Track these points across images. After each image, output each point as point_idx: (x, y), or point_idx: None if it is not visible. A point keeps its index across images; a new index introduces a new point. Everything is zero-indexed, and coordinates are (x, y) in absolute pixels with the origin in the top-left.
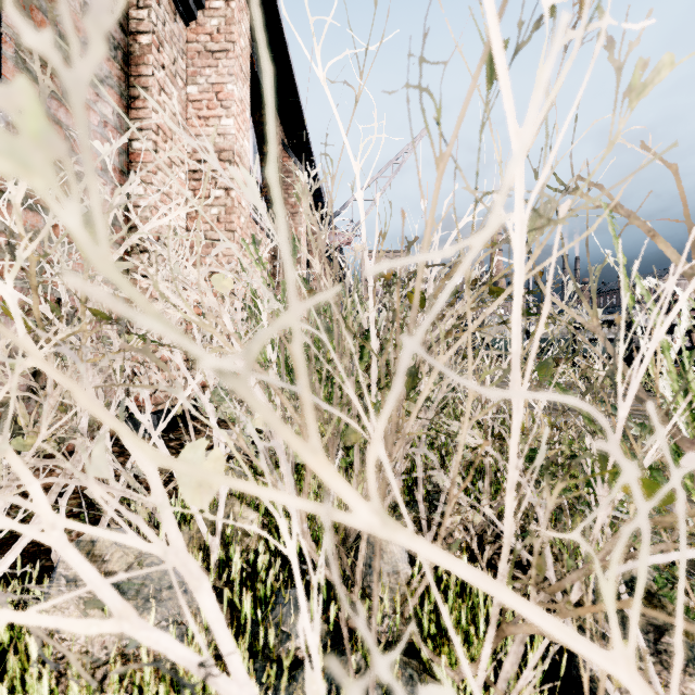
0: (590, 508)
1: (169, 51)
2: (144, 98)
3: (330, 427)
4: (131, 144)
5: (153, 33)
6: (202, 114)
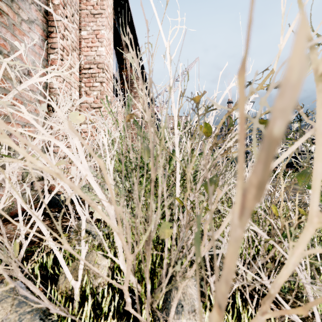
0: None
1: (70, 9)
2: (56, 32)
3: (146, 234)
4: (49, 56)
5: None
6: (89, 45)
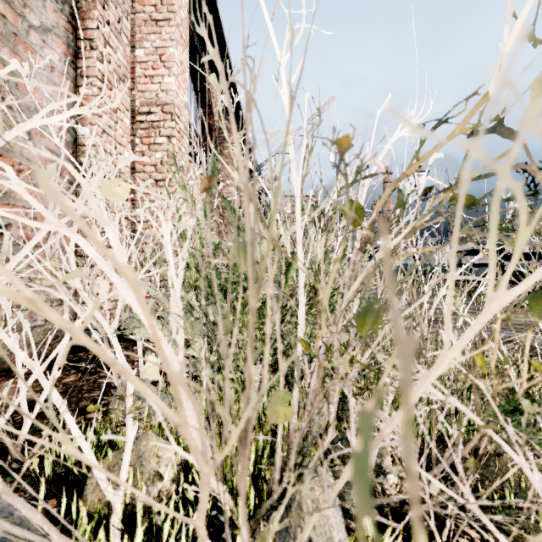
0: None
1: (114, 10)
2: (90, 49)
3: (238, 426)
4: (79, 90)
5: None
6: (148, 73)
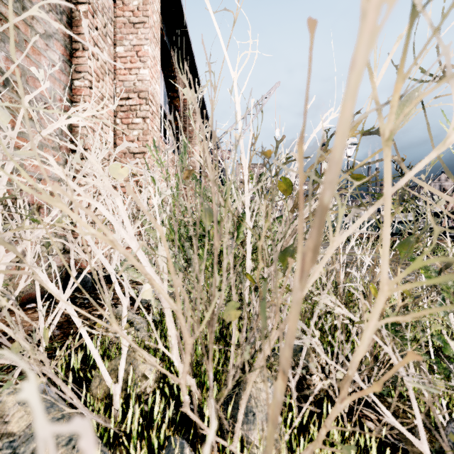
0: (451, 375)
1: (101, 18)
2: (83, 49)
3: (208, 312)
4: (73, 83)
5: (89, 3)
6: (127, 66)
